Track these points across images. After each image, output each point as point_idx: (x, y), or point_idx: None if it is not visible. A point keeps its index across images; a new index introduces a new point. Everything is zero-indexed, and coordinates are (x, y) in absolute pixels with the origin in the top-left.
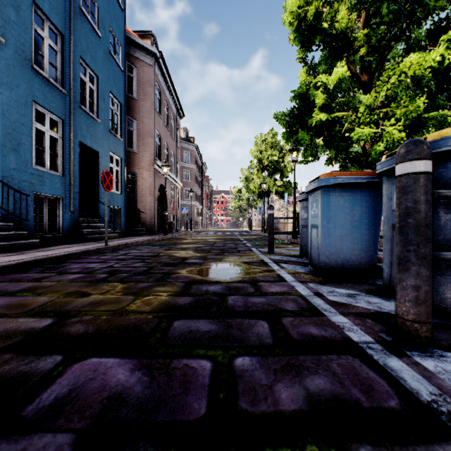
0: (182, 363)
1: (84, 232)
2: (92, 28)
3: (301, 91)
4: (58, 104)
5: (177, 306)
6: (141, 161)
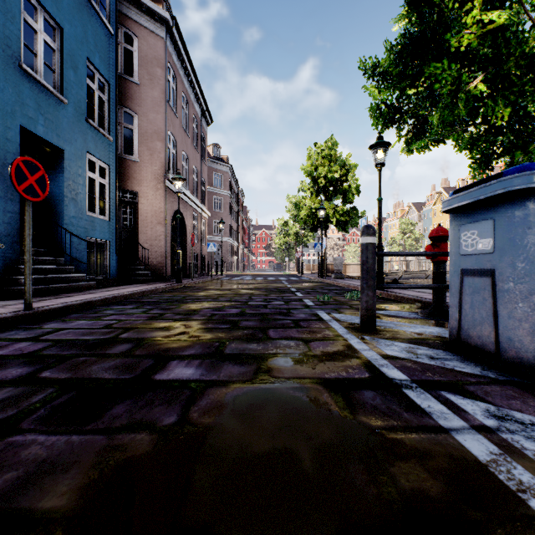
0: None
1: (23, 280)
2: None
3: None
4: None
5: None
6: (146, 175)
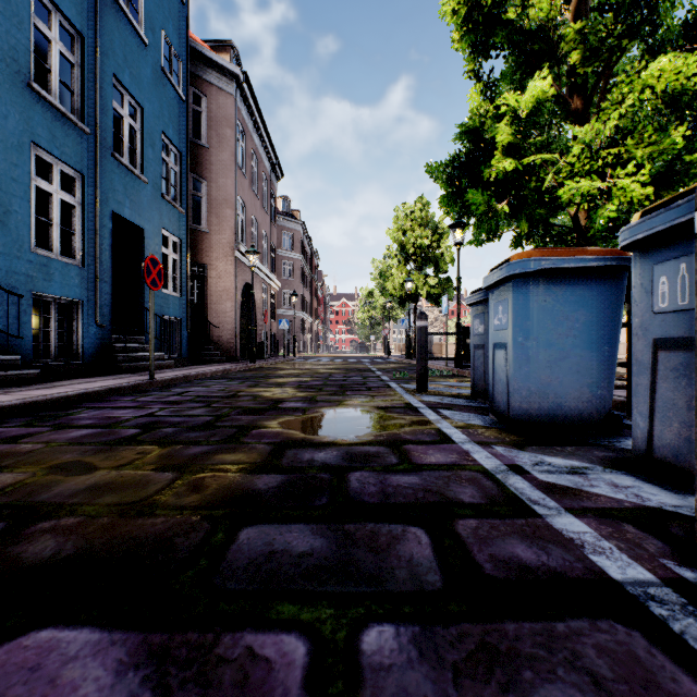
0: (240, 647)
1: (118, 357)
2: (133, 30)
3: (471, 125)
4: (75, 149)
5: (253, 493)
6: (215, 246)
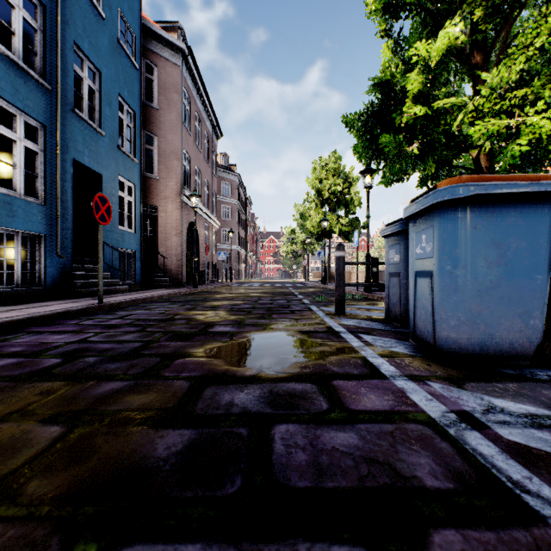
0: None
1: (77, 283)
2: (92, 5)
3: (383, 78)
4: (37, 103)
5: (147, 467)
6: (164, 191)
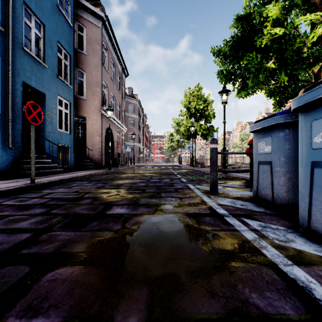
0: None
1: (24, 167)
2: None
3: (244, 14)
4: None
5: None
6: (90, 107)
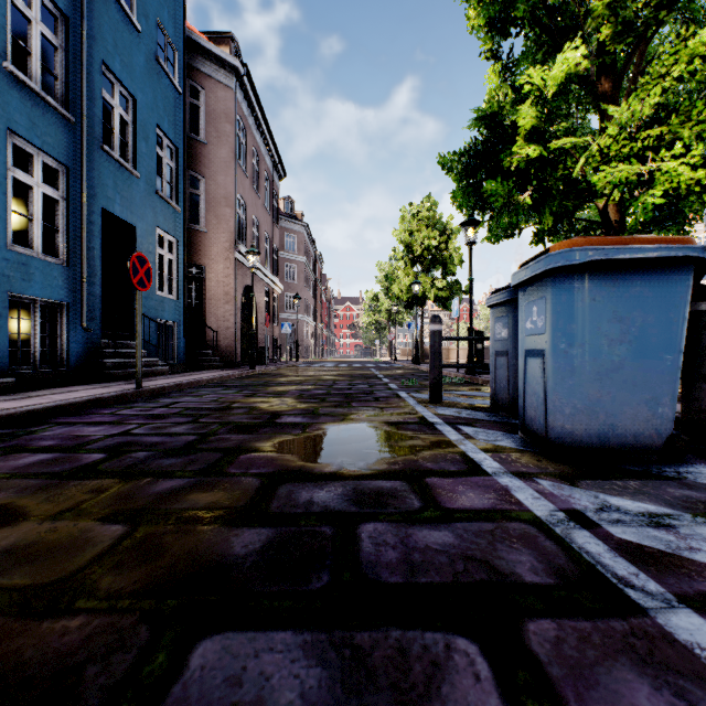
0: None
1: (107, 363)
2: (125, 14)
3: (489, 110)
4: (58, 139)
5: (225, 564)
6: (214, 246)
